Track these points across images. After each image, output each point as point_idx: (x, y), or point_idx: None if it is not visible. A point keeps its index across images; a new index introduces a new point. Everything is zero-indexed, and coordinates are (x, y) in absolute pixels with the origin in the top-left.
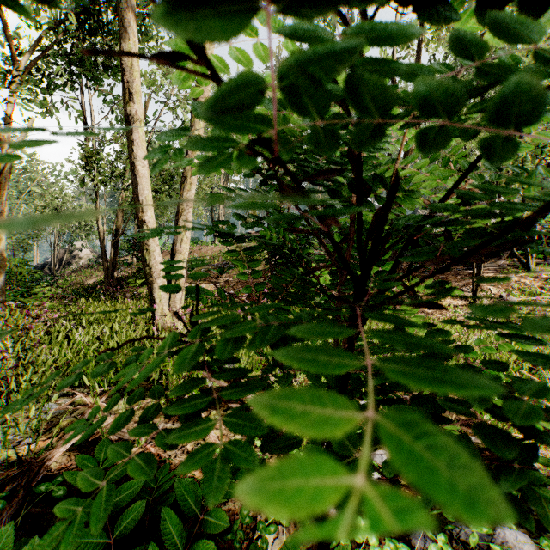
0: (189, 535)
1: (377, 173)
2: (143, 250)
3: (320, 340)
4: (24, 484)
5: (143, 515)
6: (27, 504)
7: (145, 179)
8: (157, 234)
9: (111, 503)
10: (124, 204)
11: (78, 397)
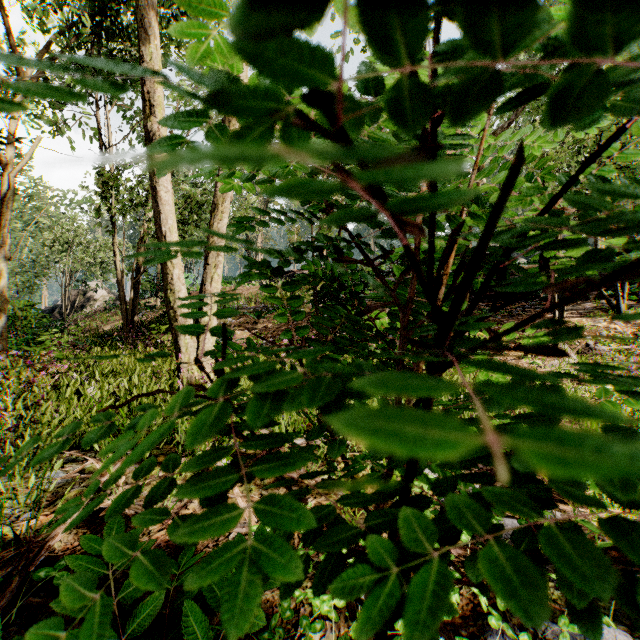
0: (217, 633)
1: (450, 188)
2: (166, 290)
3: (376, 397)
4: (21, 568)
5: (162, 608)
6: (24, 593)
7: (169, 206)
8: (163, 255)
9: (96, 622)
10: (145, 237)
11: (89, 463)
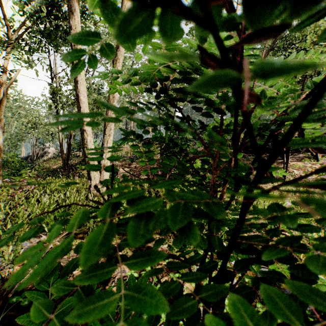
0: None
1: None
2: (84, 147)
3: None
4: (4, 295)
5: None
6: (5, 309)
7: (85, 104)
8: None
9: None
10: None
11: (42, 238)
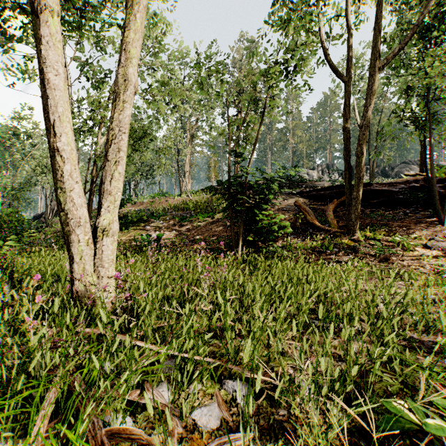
0: None
1: None
2: (56, 189)
3: None
4: None
5: None
6: None
7: (59, 92)
8: None
9: None
10: None
11: None
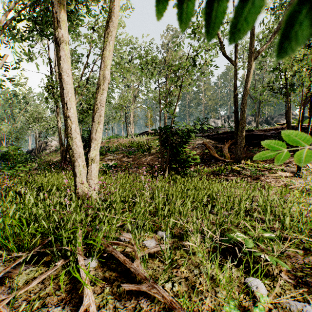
0: None
1: None
2: (67, 137)
3: None
4: None
5: None
6: None
7: (69, 85)
8: None
9: None
10: None
11: None
